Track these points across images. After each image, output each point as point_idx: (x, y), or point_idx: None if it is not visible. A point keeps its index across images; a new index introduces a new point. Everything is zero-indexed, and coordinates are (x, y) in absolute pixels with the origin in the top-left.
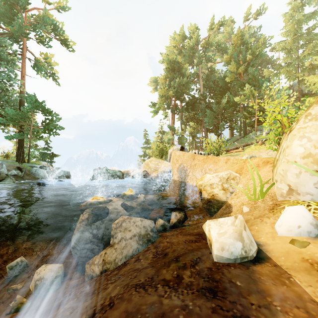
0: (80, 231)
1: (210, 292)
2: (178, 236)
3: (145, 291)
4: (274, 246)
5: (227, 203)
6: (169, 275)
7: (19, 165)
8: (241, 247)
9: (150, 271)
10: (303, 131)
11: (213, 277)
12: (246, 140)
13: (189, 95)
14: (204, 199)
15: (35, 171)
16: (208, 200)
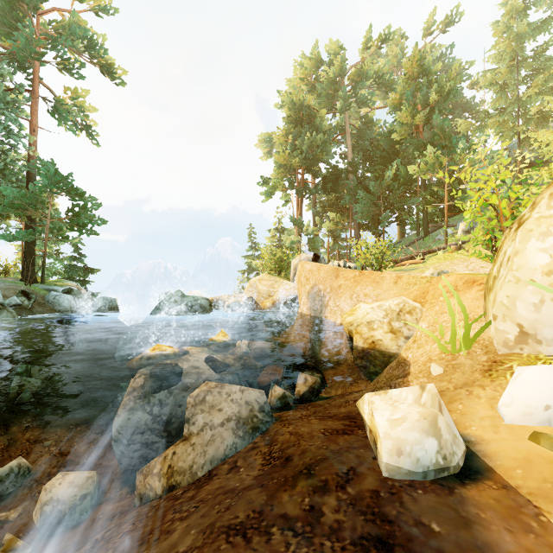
0: (128, 410)
1: (380, 548)
2: (310, 421)
3: (246, 543)
4: (498, 445)
5: (399, 357)
6: (294, 506)
7: (26, 288)
8: (436, 449)
9: (257, 496)
10: (547, 223)
11: (383, 511)
12: (428, 244)
13: (327, 164)
14: (357, 350)
15: (53, 298)
16: (365, 351)
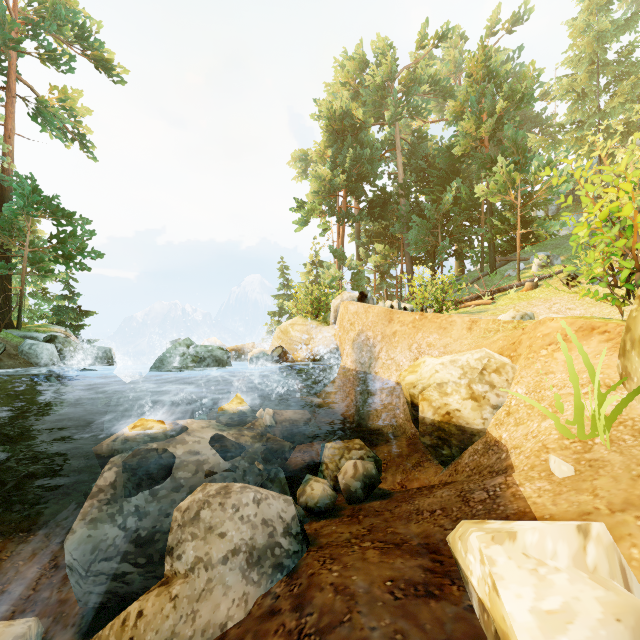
0: (89, 523)
1: None
2: (365, 555)
3: None
4: None
5: (487, 436)
6: None
7: None
8: None
9: None
10: None
11: None
12: (495, 281)
13: (374, 185)
14: (424, 423)
15: (28, 348)
16: (436, 425)
